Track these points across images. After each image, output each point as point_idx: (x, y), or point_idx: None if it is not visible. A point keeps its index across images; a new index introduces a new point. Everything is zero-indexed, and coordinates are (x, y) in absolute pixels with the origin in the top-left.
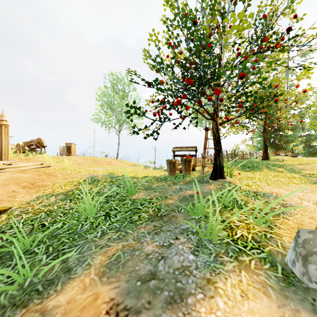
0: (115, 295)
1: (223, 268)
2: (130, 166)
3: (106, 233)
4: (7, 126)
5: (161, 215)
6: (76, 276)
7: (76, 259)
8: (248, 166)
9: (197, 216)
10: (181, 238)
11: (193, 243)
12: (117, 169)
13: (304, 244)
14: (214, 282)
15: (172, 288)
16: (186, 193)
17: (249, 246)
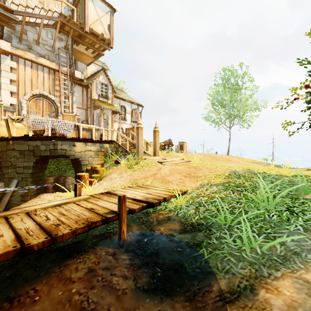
0: None
1: None
2: (251, 163)
3: (309, 229)
4: (158, 131)
5: None
6: None
7: (295, 245)
8: None
9: None
10: None
11: None
12: (248, 166)
13: None
14: None
15: None
16: None
17: None
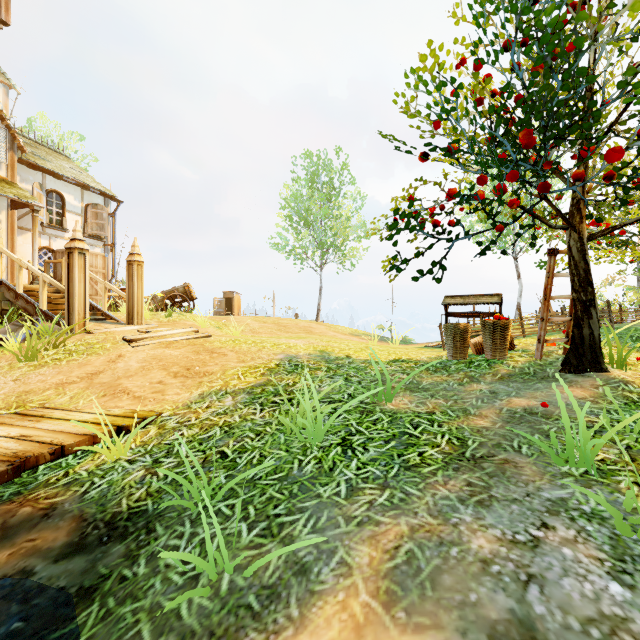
0: None
1: None
2: (348, 336)
3: (358, 487)
4: (141, 264)
5: (474, 457)
6: (324, 589)
7: (311, 545)
8: None
9: (574, 468)
10: (557, 528)
11: (602, 546)
12: (330, 343)
13: None
14: None
15: None
16: (515, 405)
17: None
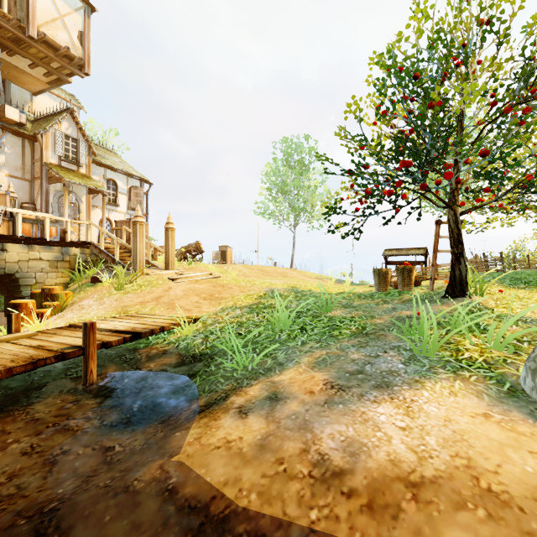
0: (328, 378)
1: (435, 376)
2: (314, 279)
3: (307, 342)
4: (173, 230)
5: (367, 333)
6: (289, 367)
7: (284, 358)
8: (527, 281)
9: (413, 337)
10: (390, 353)
11: (405, 357)
12: (299, 283)
13: (535, 358)
14: (422, 382)
15: (379, 380)
16: (402, 314)
17: (475, 366)
